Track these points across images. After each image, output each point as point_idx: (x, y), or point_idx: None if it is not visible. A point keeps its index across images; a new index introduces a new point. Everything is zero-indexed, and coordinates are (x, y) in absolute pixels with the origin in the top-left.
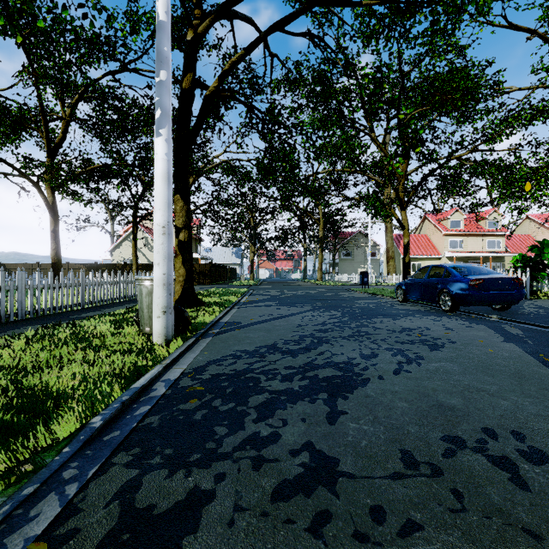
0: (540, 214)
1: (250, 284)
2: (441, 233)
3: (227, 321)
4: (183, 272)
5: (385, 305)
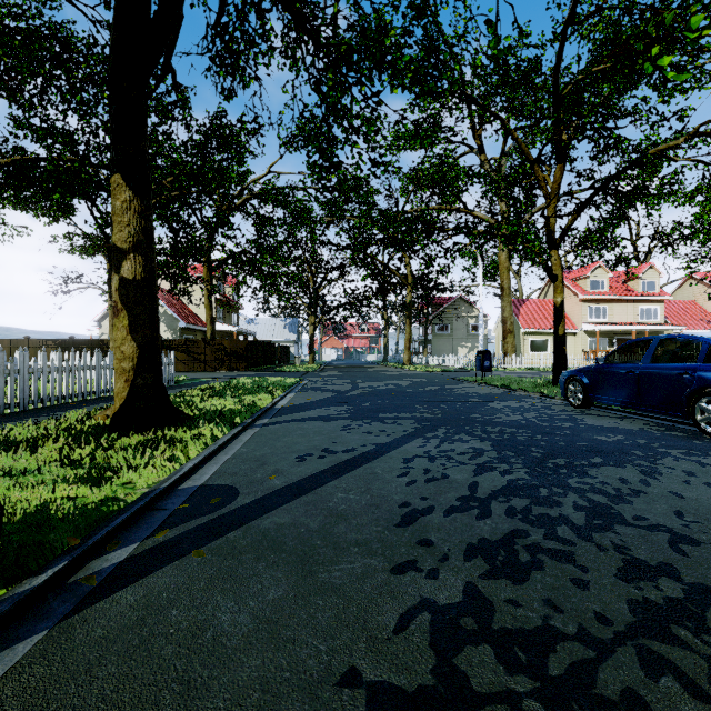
0: (709, 273)
1: (308, 369)
2: (577, 298)
3: (204, 482)
4: (130, 350)
5: (558, 417)
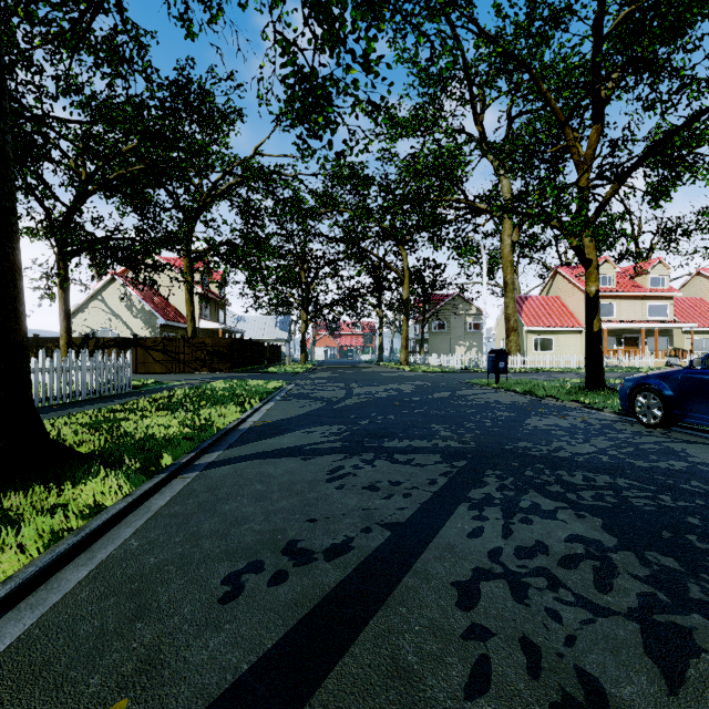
0: None
1: (298, 370)
2: (582, 294)
3: None
4: None
5: (645, 446)
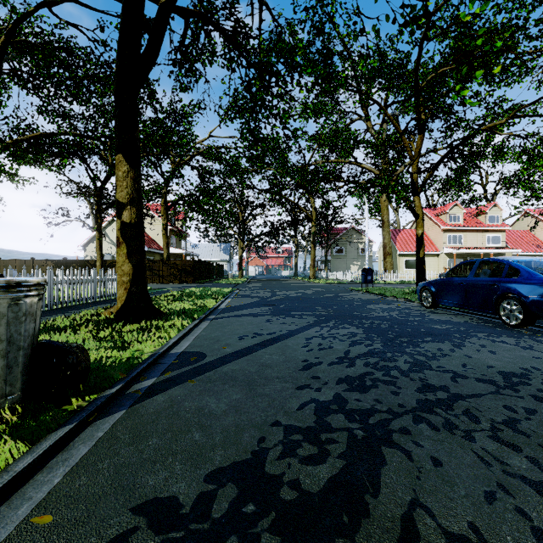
0: (539, 209)
1: (238, 282)
2: (439, 228)
3: (184, 350)
4: (128, 269)
5: (413, 314)
